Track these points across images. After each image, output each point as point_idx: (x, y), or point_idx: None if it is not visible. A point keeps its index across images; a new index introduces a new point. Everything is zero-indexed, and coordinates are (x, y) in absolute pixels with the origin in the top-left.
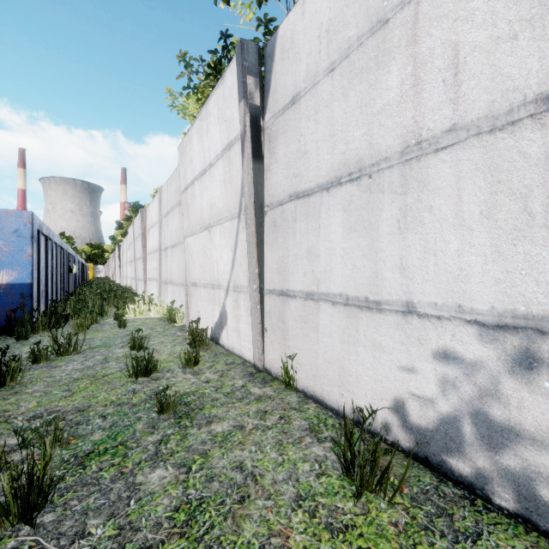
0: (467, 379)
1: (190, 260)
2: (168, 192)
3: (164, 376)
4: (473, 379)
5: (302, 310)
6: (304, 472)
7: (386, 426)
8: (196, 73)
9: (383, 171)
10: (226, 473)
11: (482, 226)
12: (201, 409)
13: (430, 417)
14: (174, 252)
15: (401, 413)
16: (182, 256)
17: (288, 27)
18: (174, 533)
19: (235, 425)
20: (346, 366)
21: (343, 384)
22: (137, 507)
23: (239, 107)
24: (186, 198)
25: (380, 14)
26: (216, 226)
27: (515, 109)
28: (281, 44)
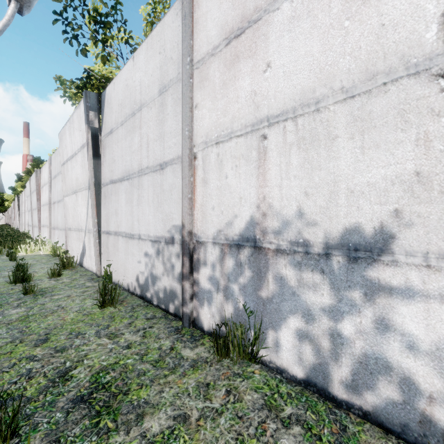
0: (150, 262)
1: (67, 212)
2: (55, 161)
3: (35, 282)
4: (151, 261)
5: (114, 241)
6: (87, 305)
7: (135, 288)
8: (70, 88)
9: (134, 178)
10: (50, 308)
11: (152, 205)
12: (51, 292)
13: (143, 279)
14: (59, 206)
15: (138, 281)
16: (64, 209)
17: (109, 92)
18: (17, 321)
19: (66, 296)
20: (126, 265)
21: (125, 274)
22: (3, 317)
23: (85, 127)
24: (64, 170)
25: (134, 109)
26: (79, 192)
27: (157, 166)
28: (107, 98)
